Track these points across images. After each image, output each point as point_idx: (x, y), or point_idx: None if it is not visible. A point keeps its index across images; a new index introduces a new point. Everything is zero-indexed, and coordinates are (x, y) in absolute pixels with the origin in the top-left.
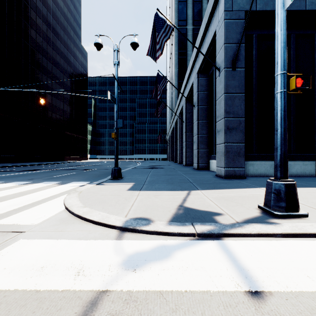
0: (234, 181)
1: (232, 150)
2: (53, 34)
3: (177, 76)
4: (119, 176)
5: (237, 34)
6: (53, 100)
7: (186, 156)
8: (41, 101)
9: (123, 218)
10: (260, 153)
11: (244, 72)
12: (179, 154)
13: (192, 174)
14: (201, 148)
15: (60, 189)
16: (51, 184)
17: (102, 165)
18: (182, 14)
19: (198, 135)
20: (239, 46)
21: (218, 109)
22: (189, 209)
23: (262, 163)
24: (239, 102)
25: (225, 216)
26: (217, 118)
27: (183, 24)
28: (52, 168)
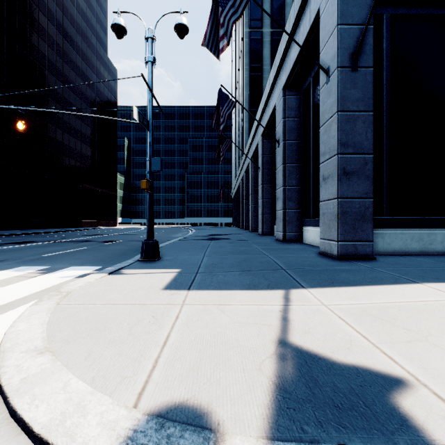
0: (361, 266)
1: (351, 210)
2: (65, 40)
3: (247, 103)
4: (154, 255)
5: (361, 8)
6: (64, 137)
7: (263, 220)
8: (19, 125)
9: (127, 415)
10: (395, 216)
11: (373, 74)
12: (252, 217)
13: (278, 250)
14: (289, 207)
15: (34, 285)
16: (26, 273)
17: (135, 234)
18: (255, 11)
19: (285, 187)
20: (366, 25)
21: (325, 140)
22: (309, 358)
23: (398, 233)
24: (363, 127)
25: (421, 393)
26: (324, 156)
27: (257, 26)
28: (55, 239)
